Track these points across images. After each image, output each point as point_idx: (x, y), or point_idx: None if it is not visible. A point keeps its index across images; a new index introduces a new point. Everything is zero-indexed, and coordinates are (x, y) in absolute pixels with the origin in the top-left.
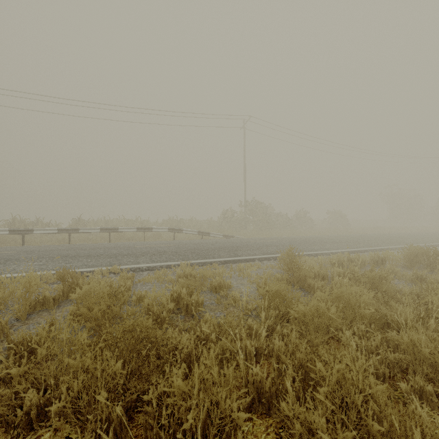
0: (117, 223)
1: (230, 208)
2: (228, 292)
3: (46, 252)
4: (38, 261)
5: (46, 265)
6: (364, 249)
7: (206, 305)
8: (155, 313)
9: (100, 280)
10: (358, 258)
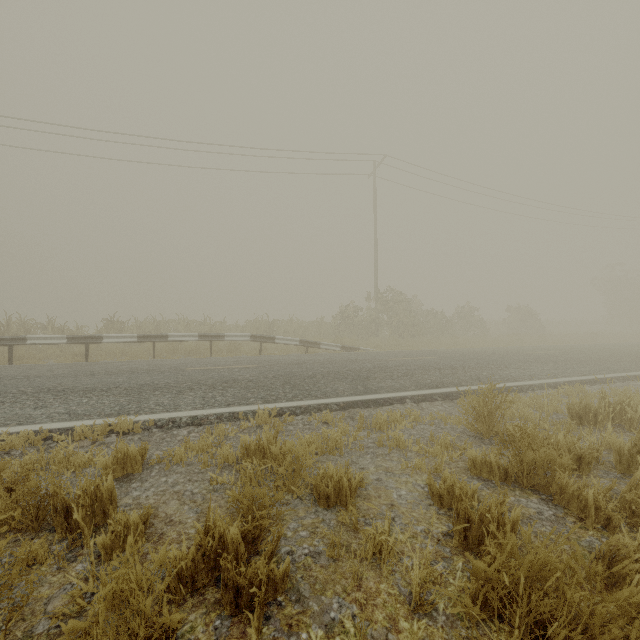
0: (175, 327)
1: (352, 302)
2: (359, 504)
3: (21, 381)
4: None
5: None
6: (606, 376)
7: (301, 563)
8: None
9: (72, 458)
10: (627, 404)
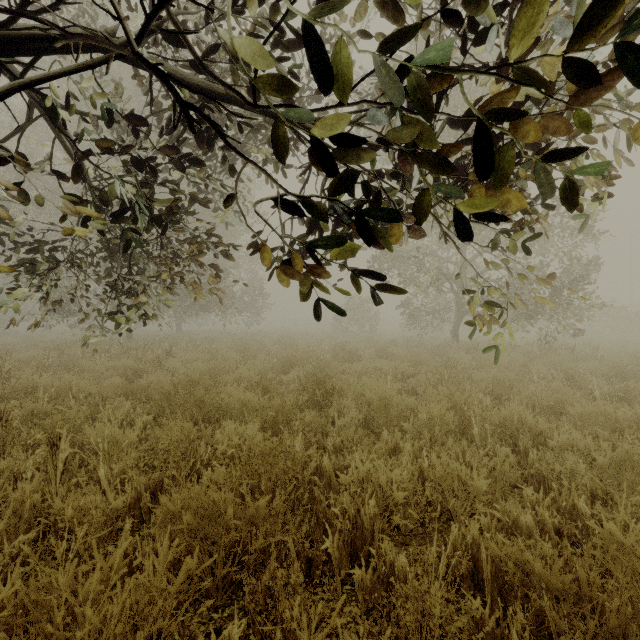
0: None
1: None
2: None
3: None
4: None
5: None
6: None
7: None
8: None
9: None
10: None
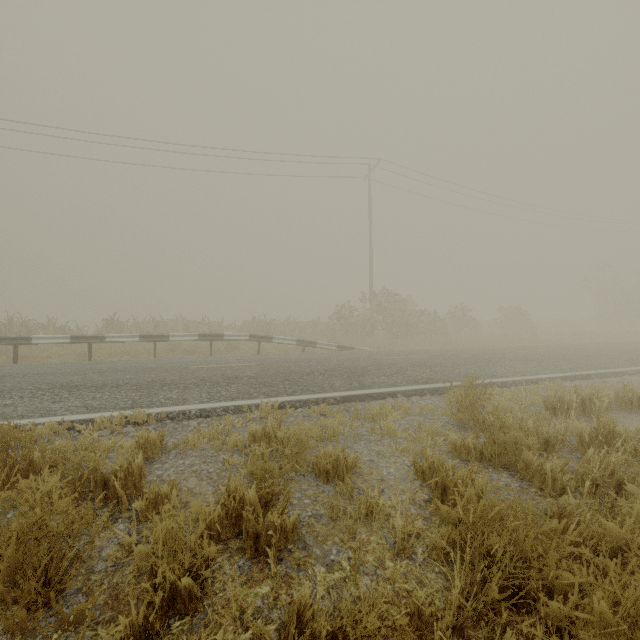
0: (173, 327)
1: (347, 302)
2: (354, 479)
3: (34, 378)
4: (7, 397)
5: (14, 407)
6: (585, 373)
7: (306, 522)
8: (164, 581)
9: (97, 444)
10: (597, 397)
